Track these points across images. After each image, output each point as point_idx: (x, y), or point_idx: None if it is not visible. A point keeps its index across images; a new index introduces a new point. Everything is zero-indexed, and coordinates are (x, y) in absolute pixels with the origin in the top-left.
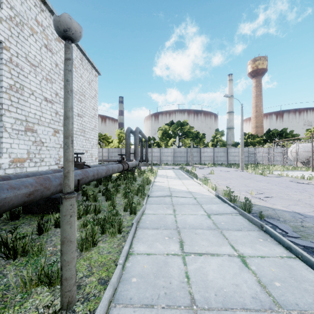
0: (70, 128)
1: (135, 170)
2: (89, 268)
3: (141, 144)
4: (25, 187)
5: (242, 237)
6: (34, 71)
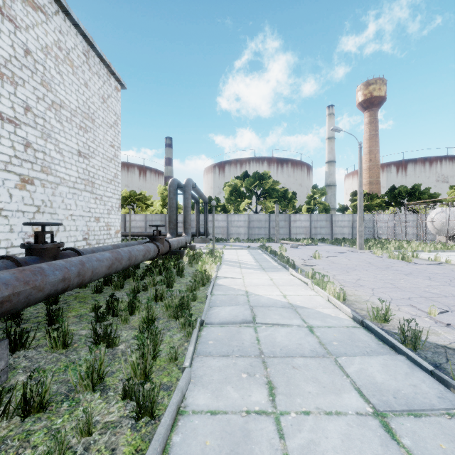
0: None
1: (184, 252)
2: None
3: (197, 209)
4: None
5: None
6: None
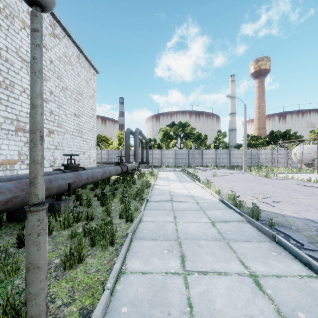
0: (39, 120)
1: (134, 172)
2: (71, 293)
3: (141, 146)
4: (1, 193)
5: (252, 250)
6: (25, 67)
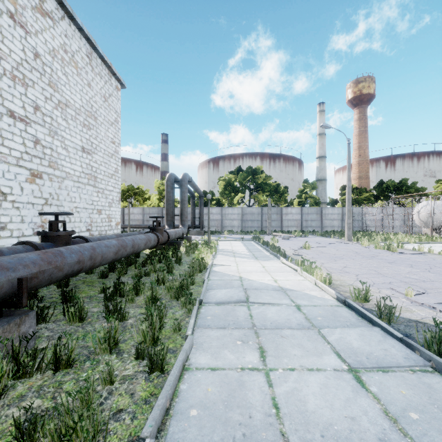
0: None
1: (181, 243)
2: None
3: (193, 202)
4: None
5: None
6: None
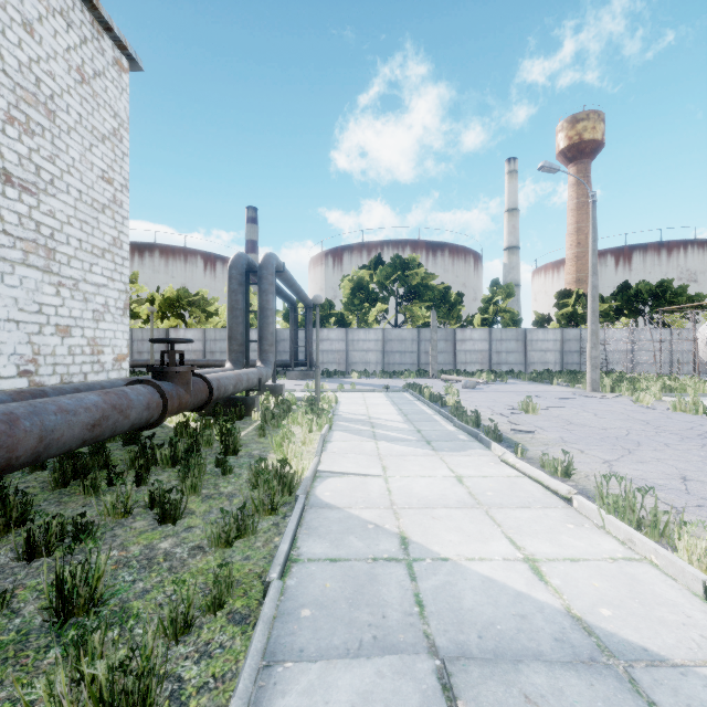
0: None
1: (255, 400)
2: None
3: (293, 318)
4: None
5: None
6: None
